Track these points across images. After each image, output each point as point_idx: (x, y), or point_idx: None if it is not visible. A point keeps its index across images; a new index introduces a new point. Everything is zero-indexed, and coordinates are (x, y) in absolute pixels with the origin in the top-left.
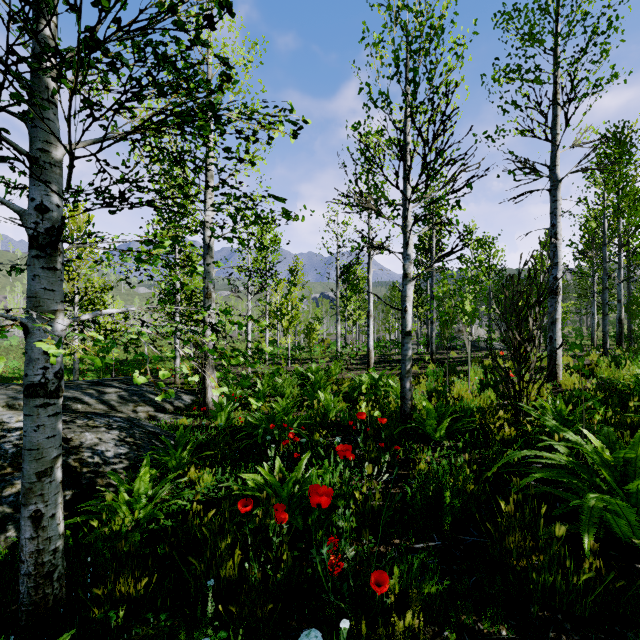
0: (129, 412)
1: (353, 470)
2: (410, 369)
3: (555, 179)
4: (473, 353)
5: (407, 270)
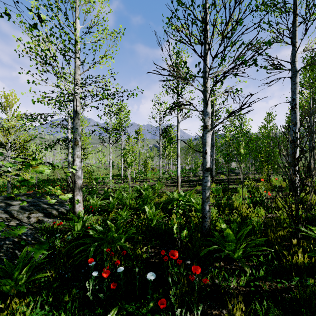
0: (24, 218)
1: None
2: (209, 196)
3: (295, 70)
4: (233, 176)
5: (207, 123)
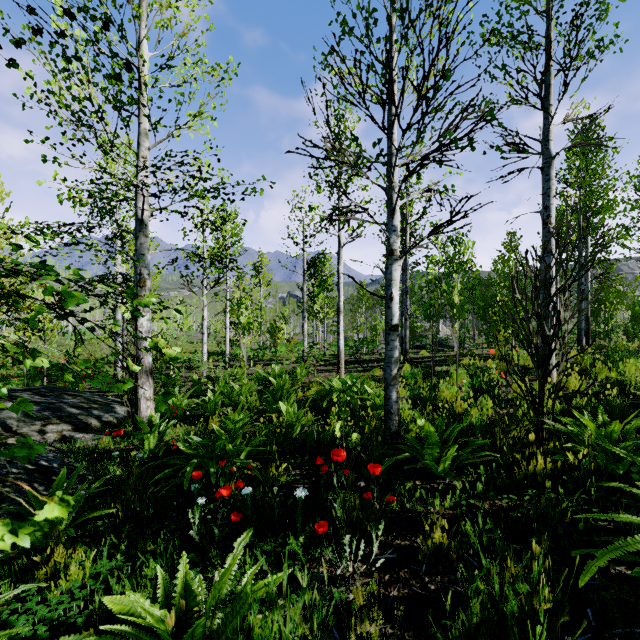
0: (33, 433)
1: (325, 550)
2: (397, 374)
3: (548, 155)
4: (444, 352)
5: (393, 245)
